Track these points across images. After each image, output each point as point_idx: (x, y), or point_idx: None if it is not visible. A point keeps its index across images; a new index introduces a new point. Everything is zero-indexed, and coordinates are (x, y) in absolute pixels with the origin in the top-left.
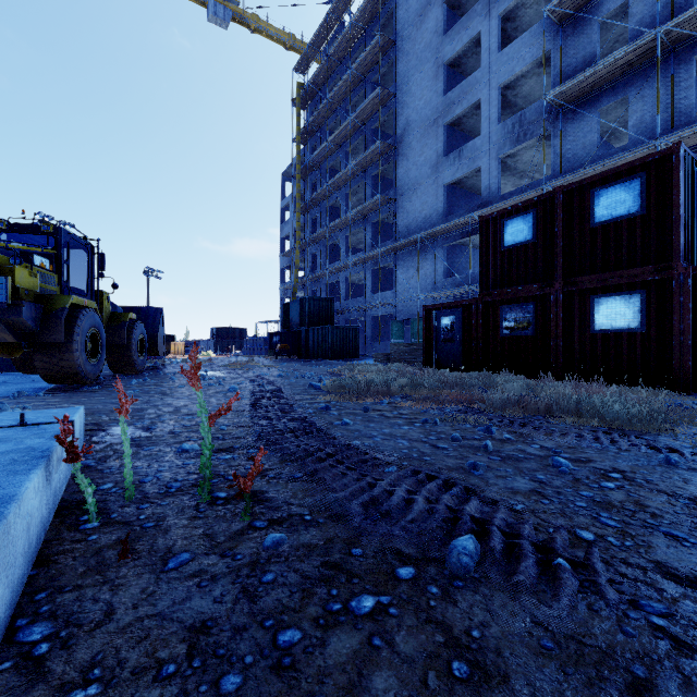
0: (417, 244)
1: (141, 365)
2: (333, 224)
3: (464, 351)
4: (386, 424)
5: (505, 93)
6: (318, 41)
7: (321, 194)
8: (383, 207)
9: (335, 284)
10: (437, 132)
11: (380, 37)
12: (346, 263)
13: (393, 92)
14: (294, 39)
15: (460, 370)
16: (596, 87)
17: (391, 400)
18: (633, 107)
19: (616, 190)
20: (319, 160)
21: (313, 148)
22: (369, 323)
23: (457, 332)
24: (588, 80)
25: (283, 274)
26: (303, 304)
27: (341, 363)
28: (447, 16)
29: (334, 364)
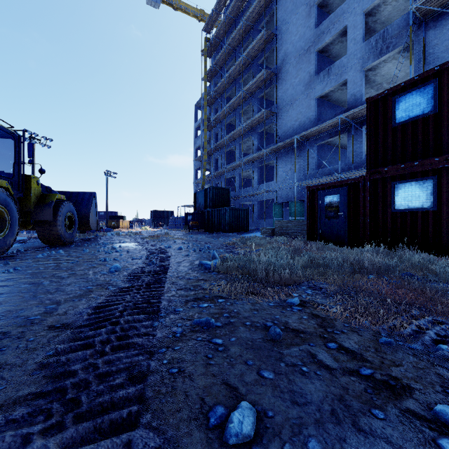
0: (293, 145)
1: (68, 238)
2: (230, 135)
3: (349, 226)
4: (350, 435)
5: (367, 19)
6: (219, 7)
7: (222, 115)
8: (267, 120)
9: (231, 178)
10: (309, 57)
11: None
12: (239, 162)
13: (274, 33)
14: (204, 13)
15: (344, 244)
16: None
17: (301, 294)
18: None
19: None
20: (220, 91)
21: (216, 84)
22: (256, 206)
23: (342, 209)
24: None
25: (196, 174)
26: (208, 192)
27: (235, 235)
28: None
29: (230, 236)
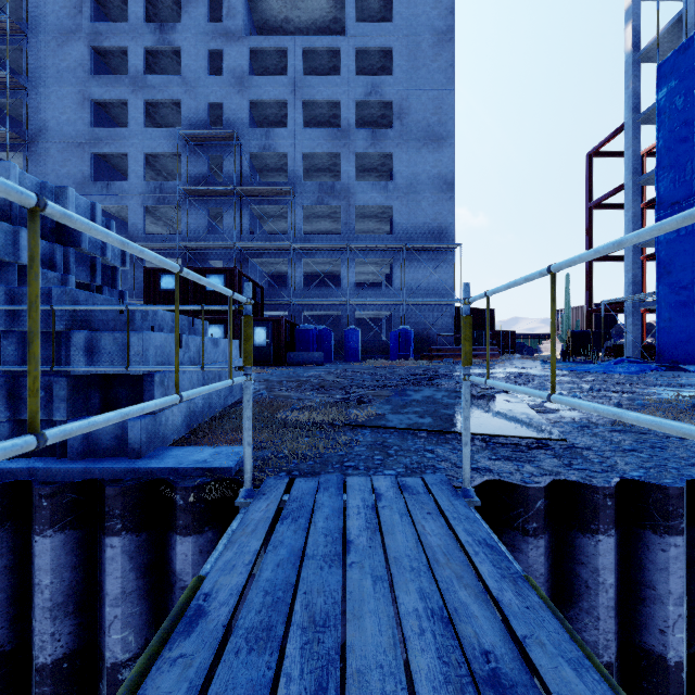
0: None
1: None
2: None
3: None
4: None
5: (148, 156)
6: None
7: None
8: None
9: None
10: (83, 155)
11: (7, 19)
12: None
13: (23, 82)
14: None
15: None
16: (208, 195)
17: None
18: (225, 216)
19: (216, 277)
20: None
21: None
22: None
23: None
24: (204, 190)
25: None
26: None
27: None
28: (93, 57)
29: None
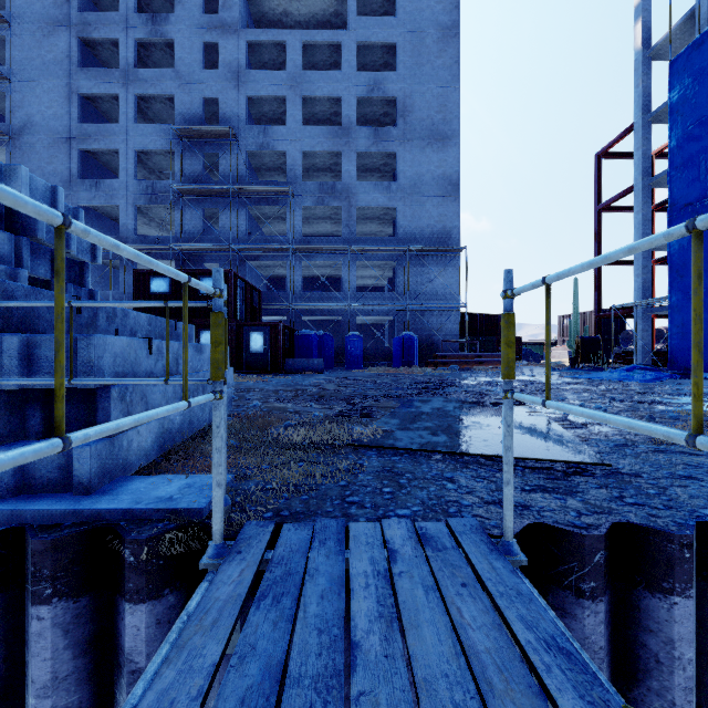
0: None
1: None
2: None
3: None
4: None
5: (140, 154)
6: None
7: None
8: None
9: None
10: (71, 152)
11: None
12: None
13: (7, 74)
14: None
15: None
16: (202, 194)
17: None
18: (221, 216)
19: (210, 280)
20: None
21: None
22: None
23: None
24: (198, 189)
25: None
26: None
27: None
28: (81, 49)
29: None
